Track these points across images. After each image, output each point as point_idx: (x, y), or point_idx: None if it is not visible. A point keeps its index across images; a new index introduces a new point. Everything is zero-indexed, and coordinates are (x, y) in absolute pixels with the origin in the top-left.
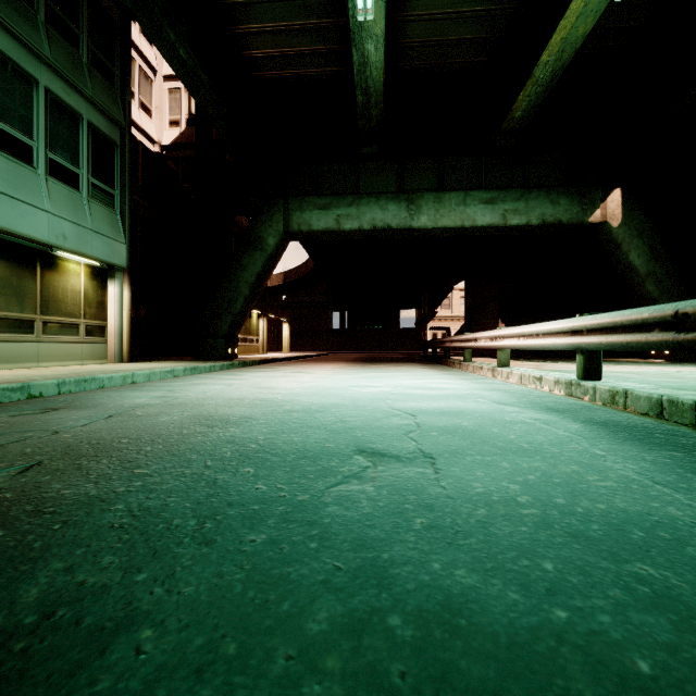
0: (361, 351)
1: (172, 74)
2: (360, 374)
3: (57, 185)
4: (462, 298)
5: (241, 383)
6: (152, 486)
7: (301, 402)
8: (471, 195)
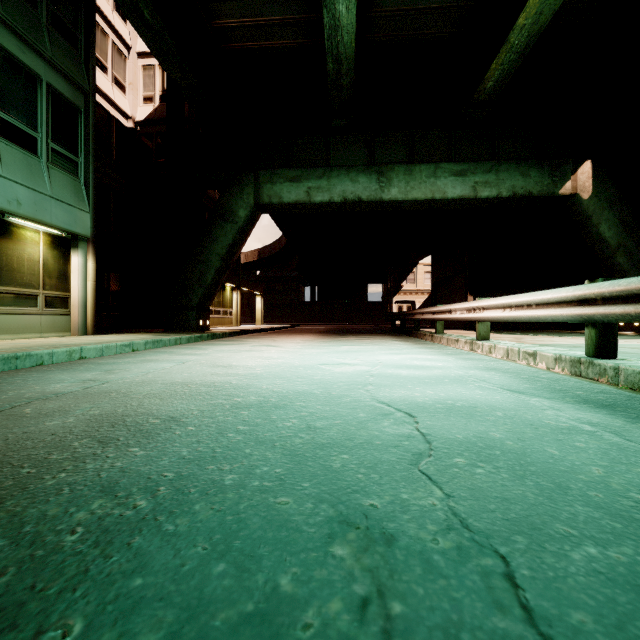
0: (331, 323)
1: (146, 51)
2: (331, 348)
3: (10, 147)
4: (426, 273)
5: (199, 359)
6: None
7: (258, 390)
8: (441, 167)
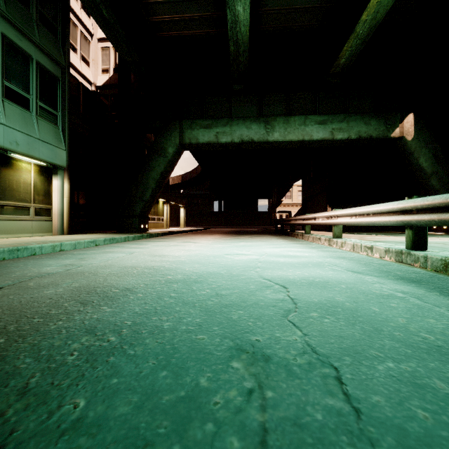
0: (232, 226)
1: (103, 37)
2: (232, 243)
3: (11, 105)
4: (299, 191)
5: (142, 251)
6: None
7: (183, 271)
8: (309, 118)
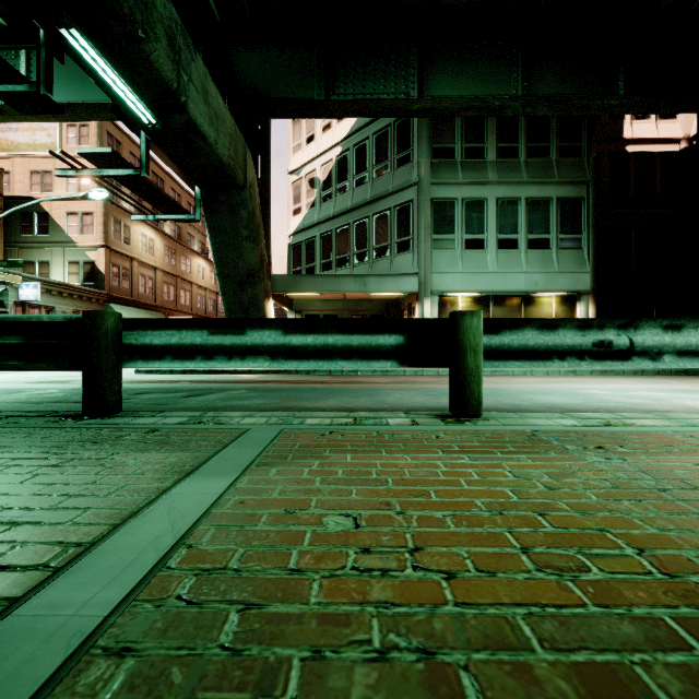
0: None
1: None
2: None
3: (533, 253)
4: None
5: (560, 380)
6: (383, 386)
7: (501, 387)
8: None
